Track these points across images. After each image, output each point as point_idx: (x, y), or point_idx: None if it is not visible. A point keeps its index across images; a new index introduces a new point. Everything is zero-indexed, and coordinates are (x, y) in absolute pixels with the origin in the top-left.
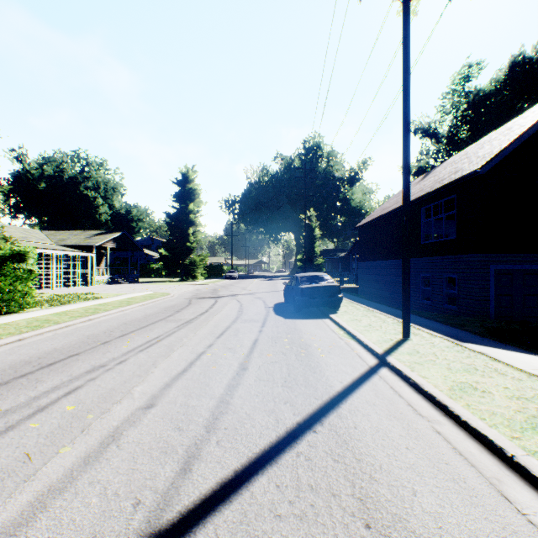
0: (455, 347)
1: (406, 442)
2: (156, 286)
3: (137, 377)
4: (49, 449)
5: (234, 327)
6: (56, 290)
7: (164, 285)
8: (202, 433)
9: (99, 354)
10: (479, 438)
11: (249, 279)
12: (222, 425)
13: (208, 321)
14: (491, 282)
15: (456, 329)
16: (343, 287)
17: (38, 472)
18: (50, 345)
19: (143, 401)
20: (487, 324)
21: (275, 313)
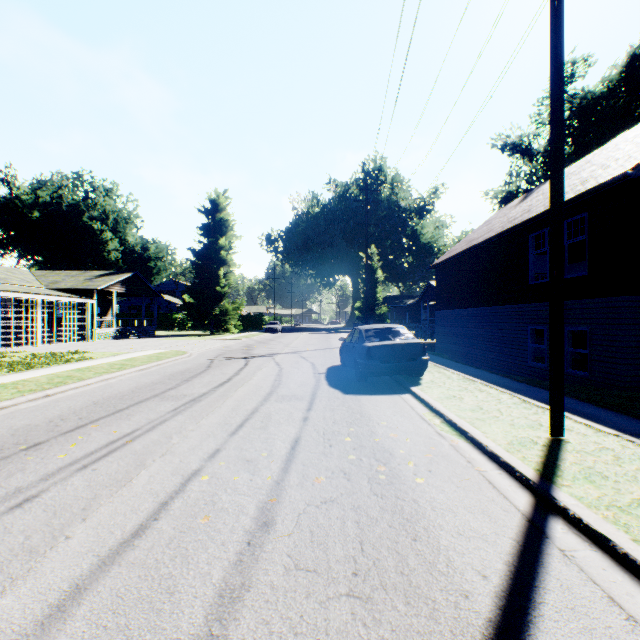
0: None
1: None
2: (175, 341)
3: (24, 555)
4: None
5: (263, 410)
6: (41, 347)
7: (185, 340)
8: None
9: None
10: None
11: (295, 332)
12: None
13: (225, 399)
14: None
15: (624, 416)
16: None
17: None
18: None
19: None
20: None
21: (328, 383)
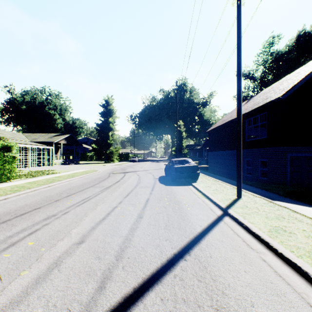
0: (269, 203)
1: (244, 267)
2: (90, 166)
3: (74, 222)
4: (14, 272)
5: (135, 191)
6: (31, 168)
7: (94, 165)
8: (113, 261)
9: (52, 208)
10: (291, 264)
11: (144, 162)
12: (126, 255)
13: (119, 187)
14: (288, 163)
15: (268, 192)
16: (199, 166)
17: (4, 289)
18: (23, 202)
19: (77, 239)
20: (287, 189)
21: (159, 182)
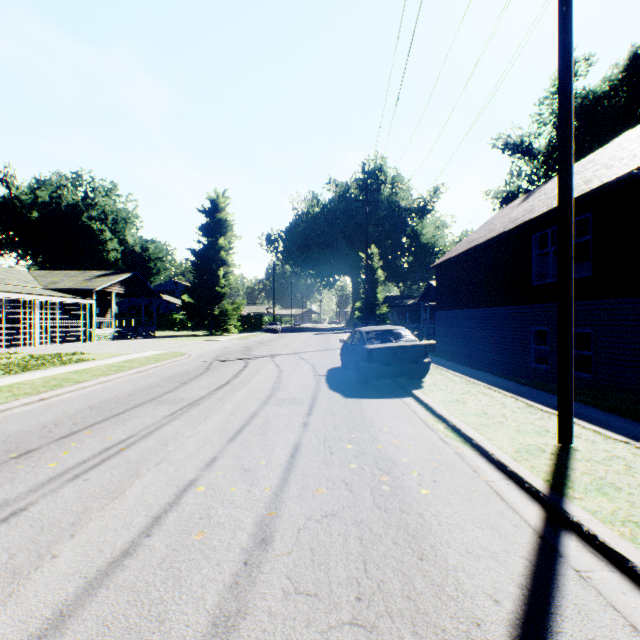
0: None
1: None
2: (174, 342)
3: (6, 577)
4: None
5: (262, 415)
6: (39, 348)
7: (185, 341)
8: None
9: None
10: None
11: (295, 333)
12: None
13: (223, 402)
14: None
15: (633, 421)
16: None
17: None
18: None
19: None
20: None
21: (328, 386)
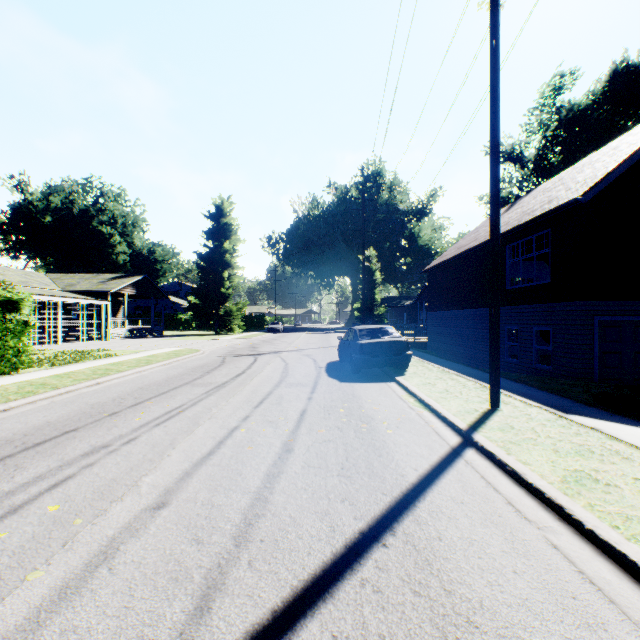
0: (558, 421)
1: (512, 562)
2: (184, 340)
3: (148, 462)
4: (12, 574)
5: (276, 393)
6: (62, 346)
7: (193, 339)
8: (228, 548)
9: (103, 429)
10: (614, 556)
11: (296, 332)
12: (257, 535)
13: (244, 385)
14: (594, 336)
15: (555, 395)
16: (409, 341)
17: None
18: (43, 417)
19: (152, 498)
20: (593, 388)
21: (328, 374)
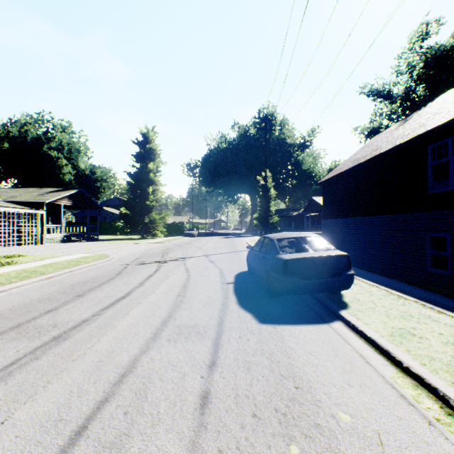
0: None
1: None
2: (109, 244)
3: None
4: None
5: (141, 369)
6: None
7: (118, 243)
8: None
9: None
10: None
11: (208, 237)
12: None
13: (101, 334)
14: None
15: None
16: None
17: None
18: None
19: None
20: None
21: (237, 300)
